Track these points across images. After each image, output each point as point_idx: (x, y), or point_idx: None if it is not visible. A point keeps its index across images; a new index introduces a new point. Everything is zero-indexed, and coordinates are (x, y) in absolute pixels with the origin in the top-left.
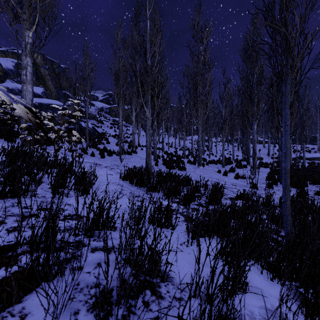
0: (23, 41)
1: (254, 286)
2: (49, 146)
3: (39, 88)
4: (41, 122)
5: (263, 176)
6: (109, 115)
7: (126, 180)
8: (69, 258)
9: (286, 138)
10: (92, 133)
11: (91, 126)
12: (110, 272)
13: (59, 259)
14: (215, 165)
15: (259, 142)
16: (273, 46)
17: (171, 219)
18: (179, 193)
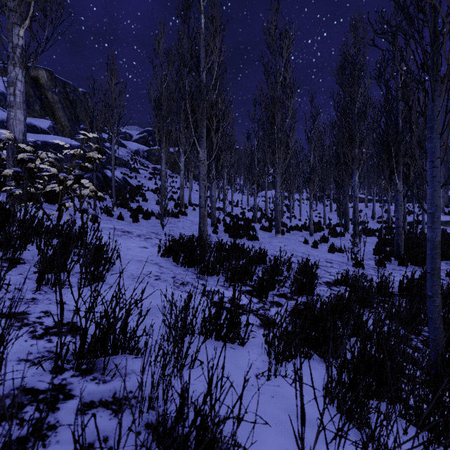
0: (9, 43)
1: None
2: (53, 205)
3: (44, 121)
4: None
5: (369, 249)
6: (147, 161)
7: (168, 256)
8: (24, 438)
9: (434, 189)
10: (122, 187)
11: (121, 176)
12: None
13: None
14: (300, 232)
15: (359, 200)
16: (384, 60)
17: (239, 326)
18: (250, 277)
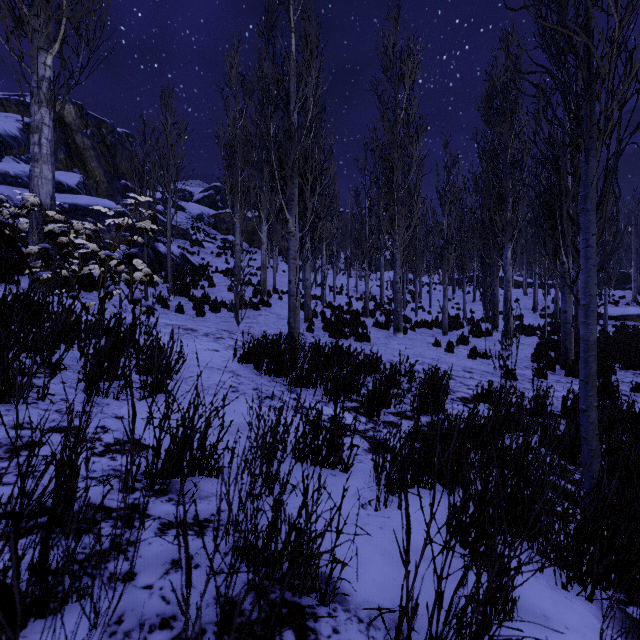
0: (33, 75)
1: (527, 604)
2: (89, 292)
3: (72, 175)
4: (1, 224)
5: (526, 353)
6: (215, 230)
7: (248, 362)
8: (104, 551)
9: (588, 274)
10: (181, 266)
11: (179, 251)
12: (201, 584)
13: (75, 560)
14: (429, 330)
15: (515, 284)
16: (546, 90)
17: (342, 448)
18: (357, 390)
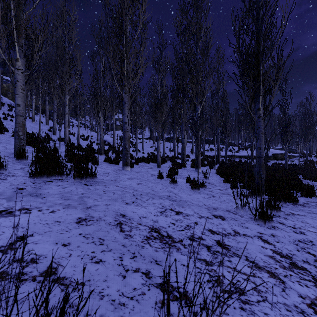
0: None
1: None
2: None
3: None
4: None
5: (217, 179)
6: None
7: None
8: None
9: None
10: None
11: None
12: None
13: None
14: (147, 164)
15: (179, 141)
16: None
17: None
18: None
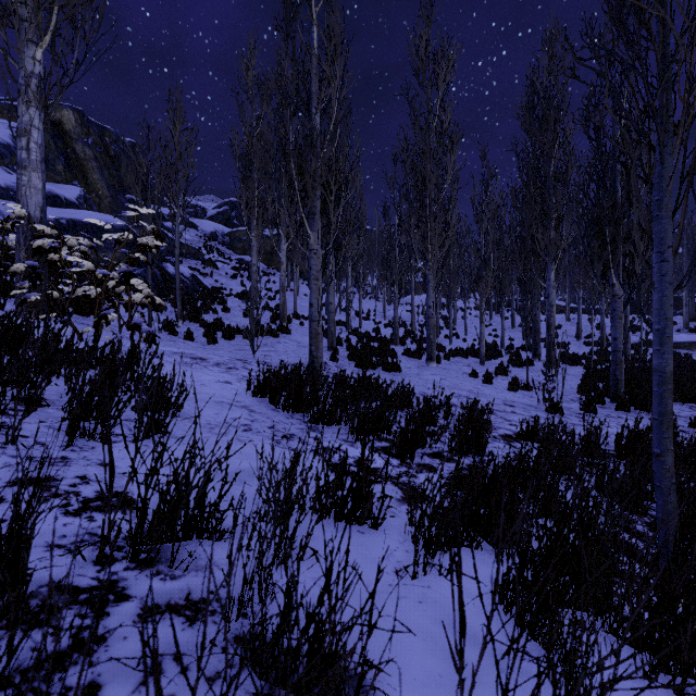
0: (20, 70)
1: None
2: (86, 317)
3: (71, 188)
4: None
5: (571, 385)
6: (229, 250)
7: (263, 395)
8: (62, 653)
9: (663, 294)
10: (191, 289)
11: (189, 272)
12: None
13: (8, 680)
14: (465, 359)
15: (557, 309)
16: (594, 95)
17: (371, 500)
18: (387, 428)
